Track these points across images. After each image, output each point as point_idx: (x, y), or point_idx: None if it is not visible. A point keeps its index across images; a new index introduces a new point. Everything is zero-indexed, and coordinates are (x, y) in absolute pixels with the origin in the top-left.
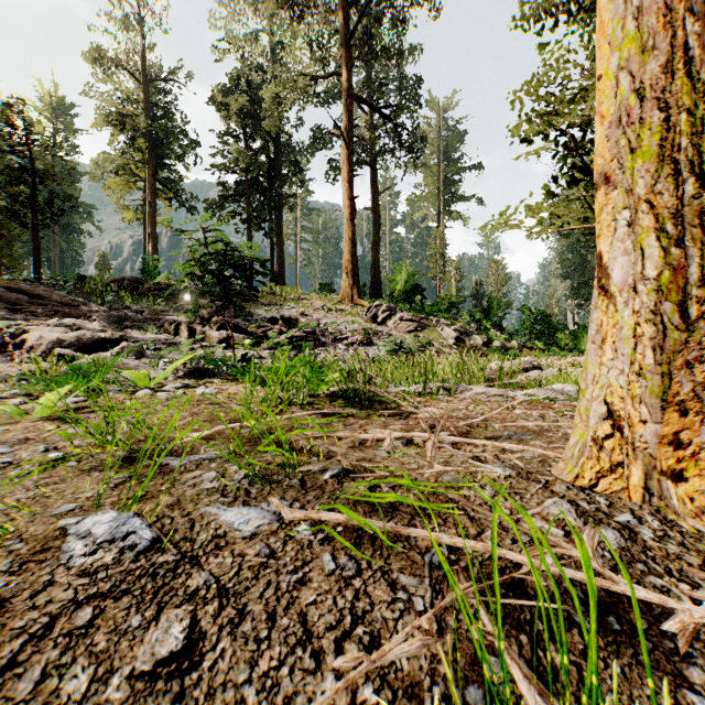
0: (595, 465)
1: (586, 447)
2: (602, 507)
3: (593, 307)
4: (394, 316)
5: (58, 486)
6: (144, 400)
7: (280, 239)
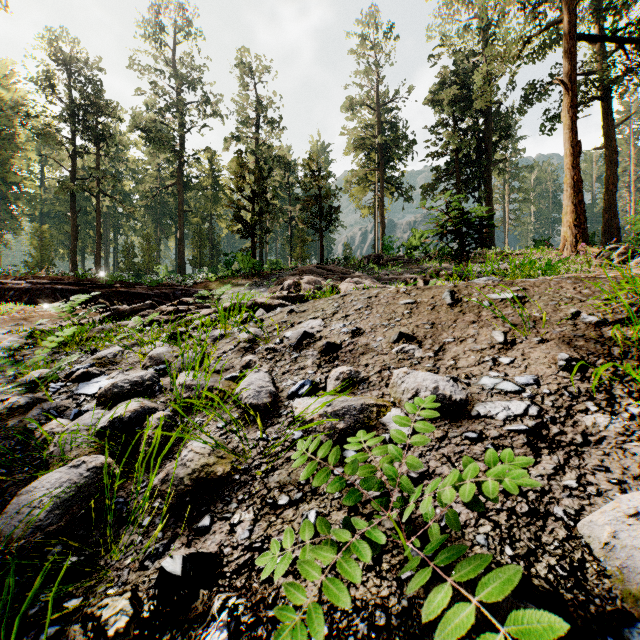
0: None
1: None
2: None
3: None
4: (635, 258)
5: None
6: None
7: (489, 204)
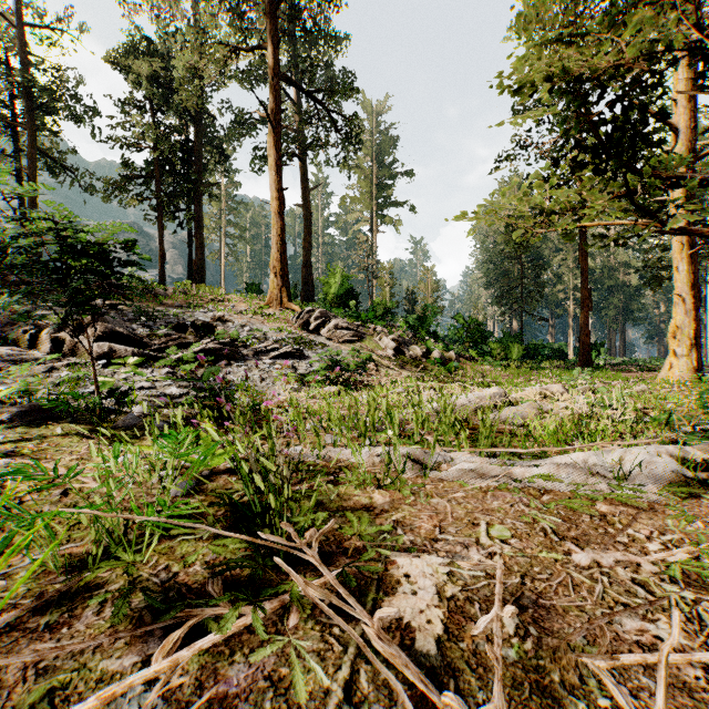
0: None
1: None
2: None
3: None
4: (329, 323)
5: None
6: None
7: (199, 231)
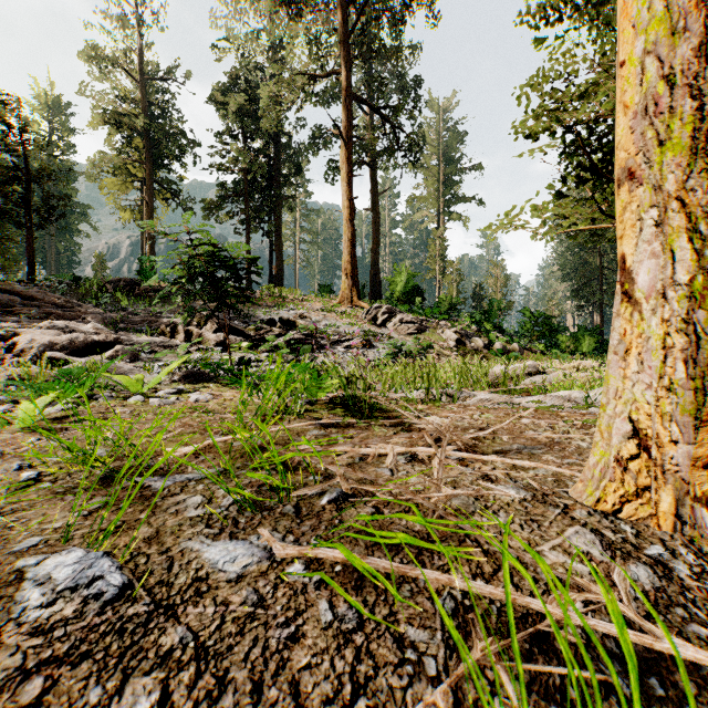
0: (619, 488)
1: (608, 468)
2: (628, 537)
3: (614, 315)
4: (394, 318)
5: (26, 513)
6: (135, 407)
7: (279, 240)
